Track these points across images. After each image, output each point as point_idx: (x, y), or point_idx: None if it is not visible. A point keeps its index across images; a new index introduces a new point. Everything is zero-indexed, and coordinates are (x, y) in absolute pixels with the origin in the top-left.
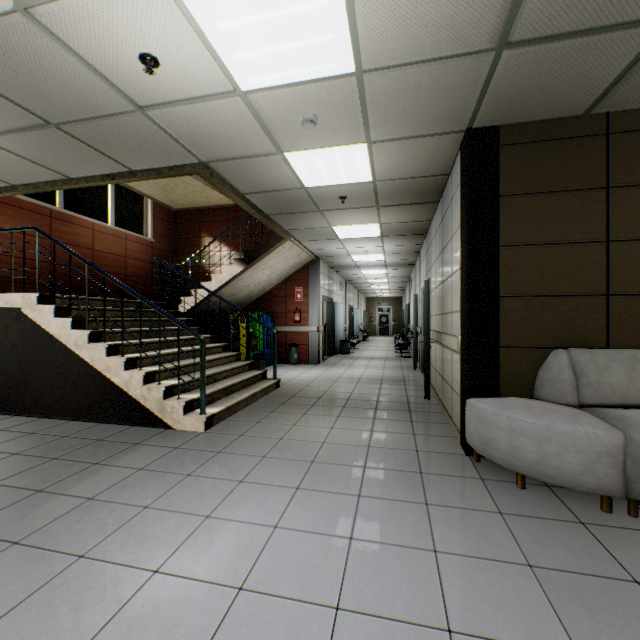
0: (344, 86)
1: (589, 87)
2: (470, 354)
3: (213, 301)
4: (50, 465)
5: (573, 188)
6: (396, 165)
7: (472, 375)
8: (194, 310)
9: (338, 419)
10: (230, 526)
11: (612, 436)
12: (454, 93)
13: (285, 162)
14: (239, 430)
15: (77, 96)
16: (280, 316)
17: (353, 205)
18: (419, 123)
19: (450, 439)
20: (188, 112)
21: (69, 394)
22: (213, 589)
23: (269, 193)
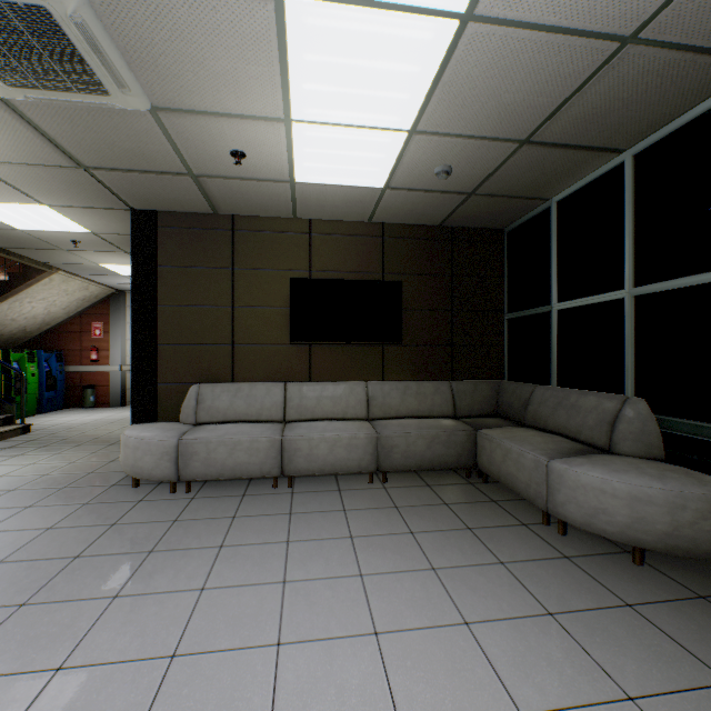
0: None
1: (194, 199)
2: (134, 390)
3: None
4: None
5: (211, 266)
6: (100, 224)
7: (136, 407)
8: None
9: (52, 456)
10: None
11: (171, 441)
12: (84, 186)
13: None
14: None
15: None
16: (74, 354)
17: (98, 249)
18: (80, 199)
19: None
20: None
21: None
22: None
23: None
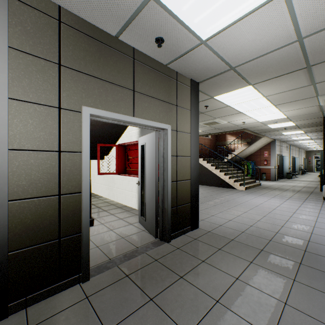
0: (283, 118)
1: None
2: (324, 174)
3: (234, 158)
4: (218, 190)
5: None
6: (302, 122)
7: (324, 179)
8: (228, 161)
9: (283, 192)
10: (260, 198)
11: None
12: (314, 115)
13: (266, 126)
14: (253, 191)
15: (226, 126)
16: (257, 162)
17: (289, 129)
18: (306, 118)
19: (320, 197)
20: (246, 124)
21: (209, 180)
22: (261, 201)
23: (260, 130)
